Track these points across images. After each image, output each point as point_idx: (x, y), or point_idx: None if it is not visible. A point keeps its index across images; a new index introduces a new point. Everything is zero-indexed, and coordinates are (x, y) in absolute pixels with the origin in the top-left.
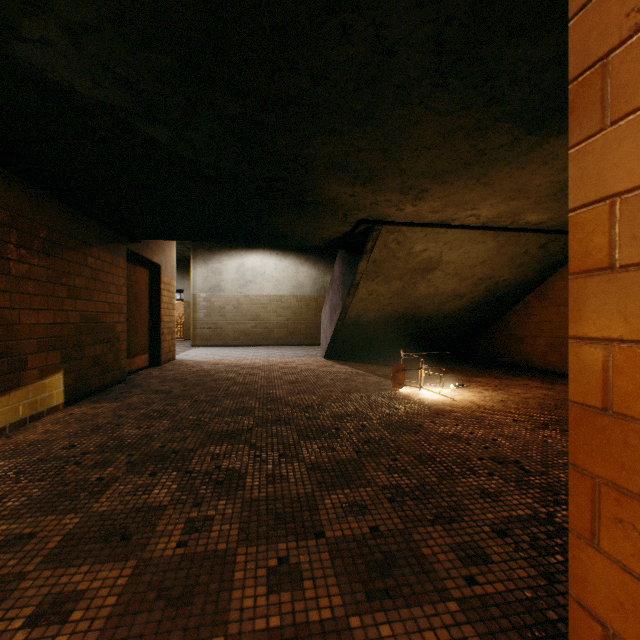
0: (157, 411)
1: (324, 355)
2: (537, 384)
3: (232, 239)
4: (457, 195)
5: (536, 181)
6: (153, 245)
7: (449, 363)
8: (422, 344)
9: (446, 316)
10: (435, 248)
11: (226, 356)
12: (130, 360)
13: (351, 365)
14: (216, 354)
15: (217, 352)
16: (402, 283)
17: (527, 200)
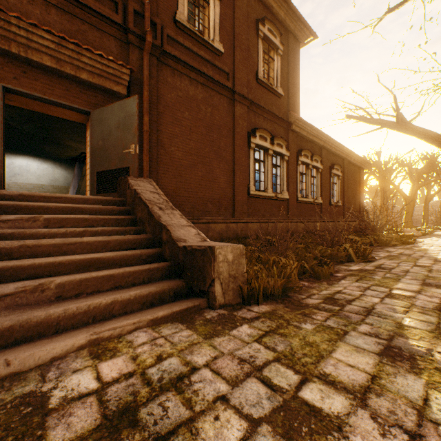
0: None
1: None
2: None
3: (21, 150)
4: None
5: None
6: None
7: None
8: None
9: None
10: None
11: None
12: None
13: None
14: None
15: None
16: None
17: None
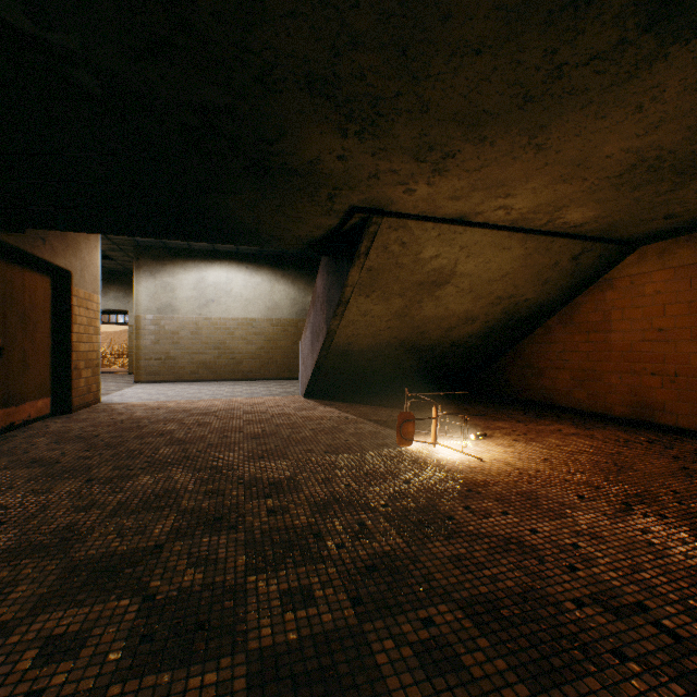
0: (3, 509)
1: (304, 393)
2: (571, 429)
3: (170, 233)
4: (493, 168)
5: (609, 147)
6: (56, 242)
7: (456, 401)
8: (423, 378)
9: (454, 344)
10: (449, 254)
11: (175, 396)
12: (11, 409)
13: (338, 406)
14: (162, 393)
15: (165, 390)
16: (404, 301)
17: (581, 184)
